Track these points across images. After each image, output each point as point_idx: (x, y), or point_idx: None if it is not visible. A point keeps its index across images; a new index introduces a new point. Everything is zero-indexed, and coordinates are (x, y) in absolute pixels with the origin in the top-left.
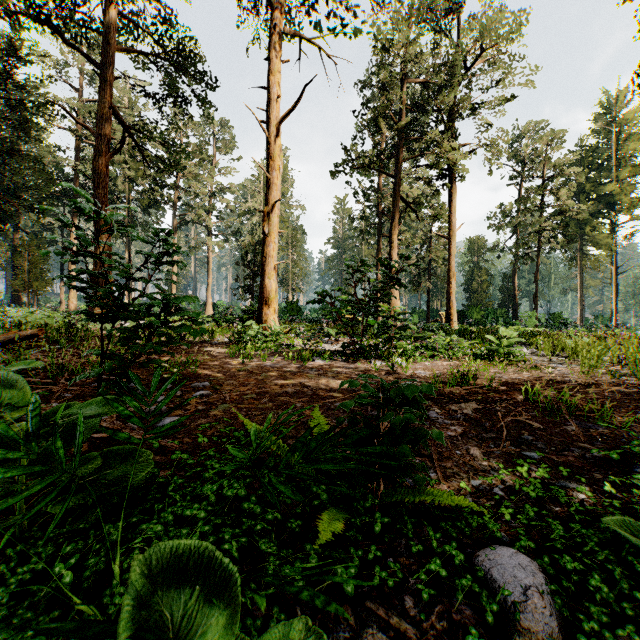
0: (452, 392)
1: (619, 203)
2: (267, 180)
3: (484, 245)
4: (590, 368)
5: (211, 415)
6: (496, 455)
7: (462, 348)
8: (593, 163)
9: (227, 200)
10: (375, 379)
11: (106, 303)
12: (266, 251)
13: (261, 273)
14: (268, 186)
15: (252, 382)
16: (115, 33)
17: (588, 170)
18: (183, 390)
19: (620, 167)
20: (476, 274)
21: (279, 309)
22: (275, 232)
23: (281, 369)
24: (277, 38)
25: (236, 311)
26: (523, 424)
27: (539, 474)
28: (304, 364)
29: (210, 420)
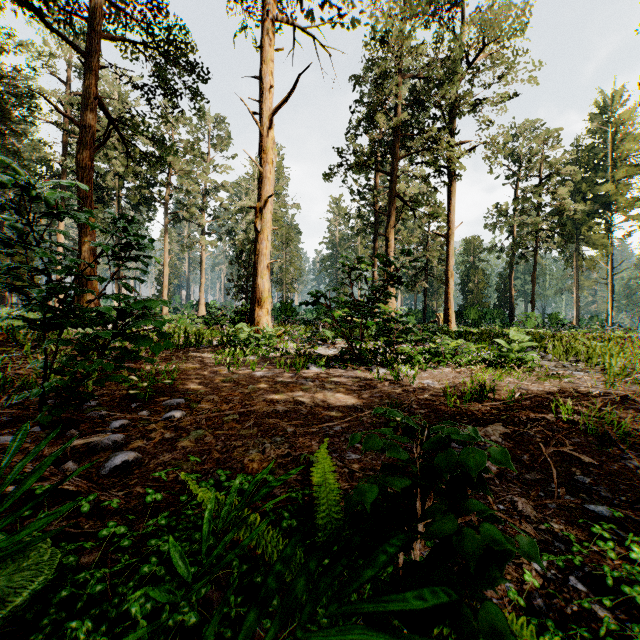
0: (470, 409)
1: (615, 203)
2: (260, 174)
3: (480, 245)
4: (616, 377)
5: (179, 447)
6: (553, 511)
7: (469, 353)
8: (589, 163)
9: (220, 198)
10: (379, 392)
11: (41, 306)
12: (258, 249)
13: (253, 272)
14: (261, 180)
15: (237, 397)
16: (100, 20)
17: (584, 170)
18: (152, 410)
19: (616, 167)
20: (472, 274)
21: (273, 309)
22: (268, 229)
23: (272, 379)
24: (270, 25)
25: (230, 311)
26: (569, 457)
27: (634, 556)
28: (298, 373)
29: (176, 455)
